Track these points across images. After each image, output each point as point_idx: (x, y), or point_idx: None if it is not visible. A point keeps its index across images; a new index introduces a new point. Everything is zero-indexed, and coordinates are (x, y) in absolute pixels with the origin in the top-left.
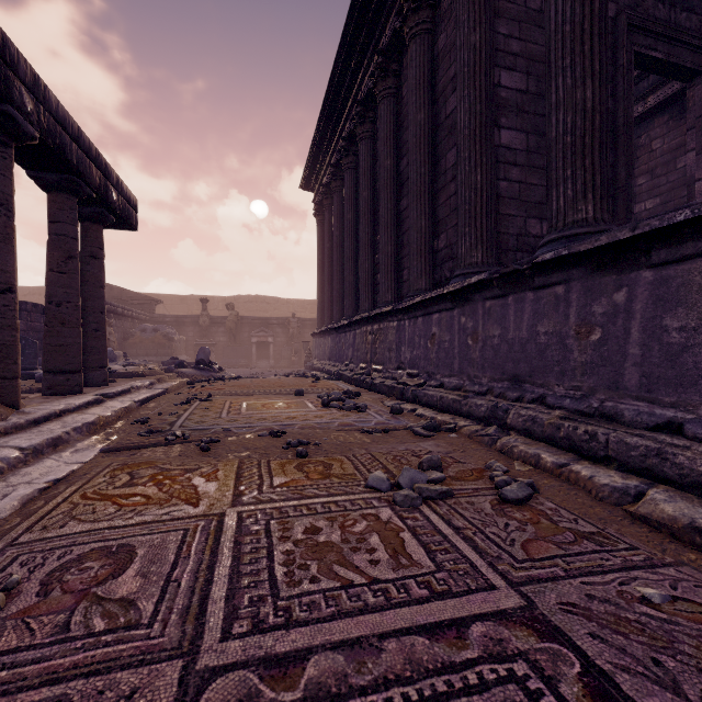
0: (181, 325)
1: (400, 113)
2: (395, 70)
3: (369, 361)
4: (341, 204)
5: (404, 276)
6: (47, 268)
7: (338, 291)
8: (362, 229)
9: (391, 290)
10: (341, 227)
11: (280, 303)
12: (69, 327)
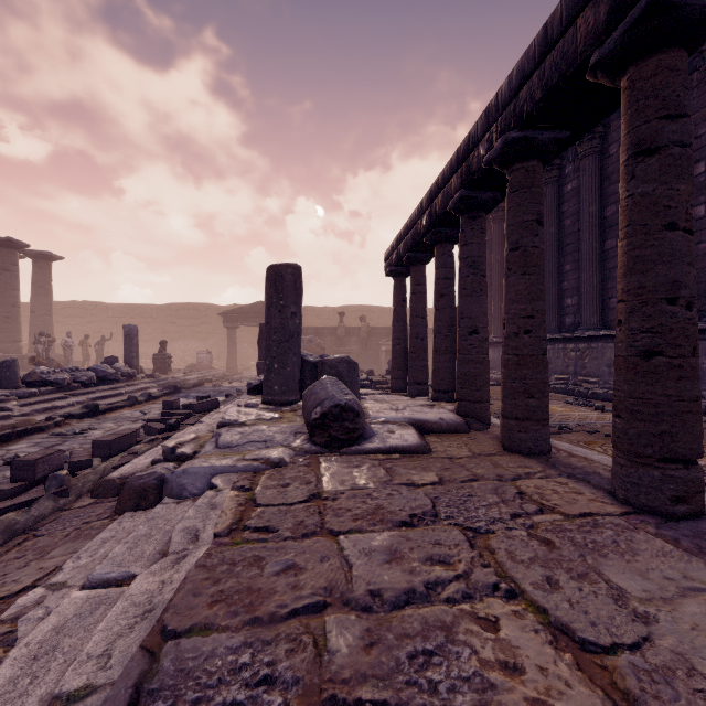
0: (320, 335)
1: (606, 167)
2: (601, 132)
3: (571, 373)
4: (501, 232)
5: (611, 304)
6: (414, 315)
7: (498, 308)
8: (548, 260)
9: (596, 314)
10: (501, 252)
11: (383, 312)
12: (426, 354)
